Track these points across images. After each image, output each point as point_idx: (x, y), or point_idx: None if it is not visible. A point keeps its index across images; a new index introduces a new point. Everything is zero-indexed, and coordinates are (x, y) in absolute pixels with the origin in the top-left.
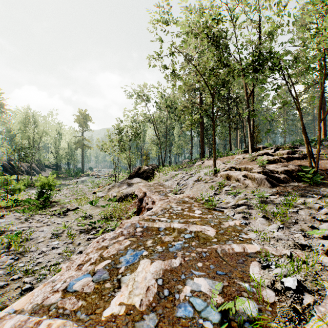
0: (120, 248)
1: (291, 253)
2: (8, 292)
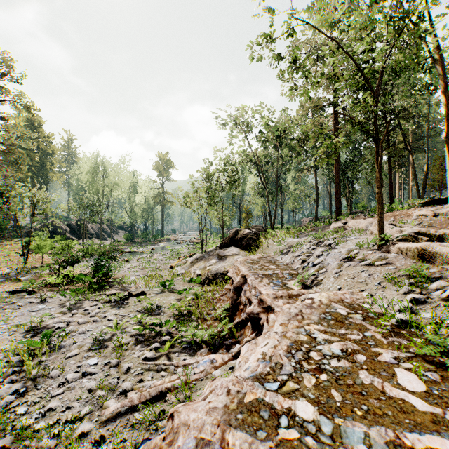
0: None
1: None
2: None
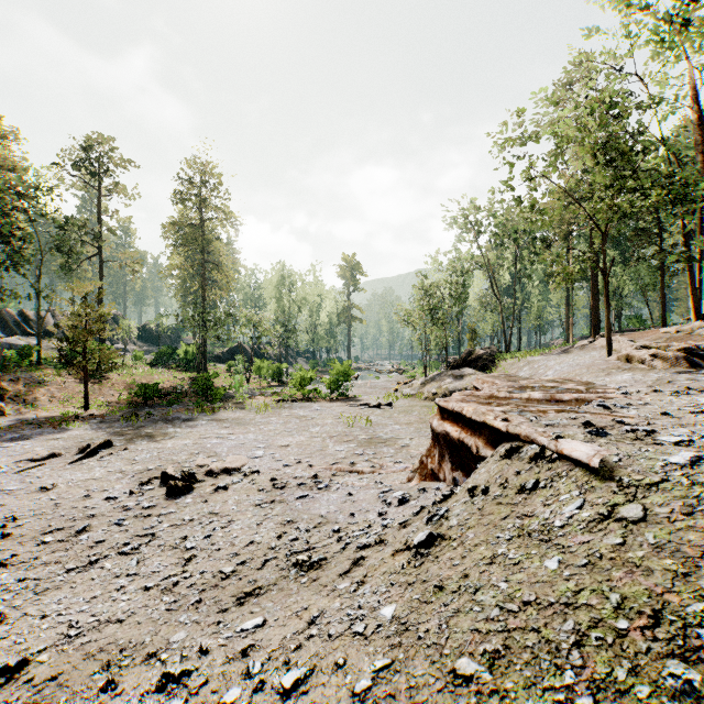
0: (508, 389)
1: (638, 390)
2: (390, 444)
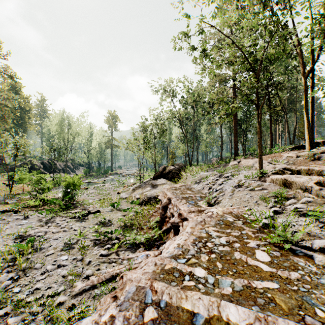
0: None
1: None
2: None
